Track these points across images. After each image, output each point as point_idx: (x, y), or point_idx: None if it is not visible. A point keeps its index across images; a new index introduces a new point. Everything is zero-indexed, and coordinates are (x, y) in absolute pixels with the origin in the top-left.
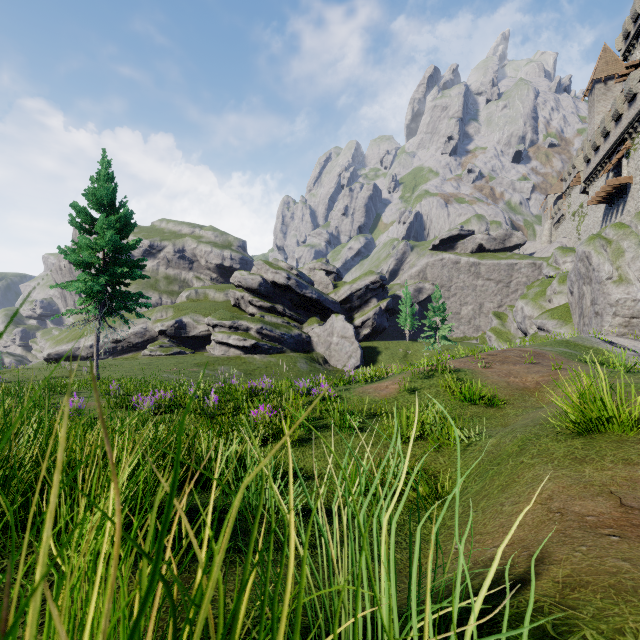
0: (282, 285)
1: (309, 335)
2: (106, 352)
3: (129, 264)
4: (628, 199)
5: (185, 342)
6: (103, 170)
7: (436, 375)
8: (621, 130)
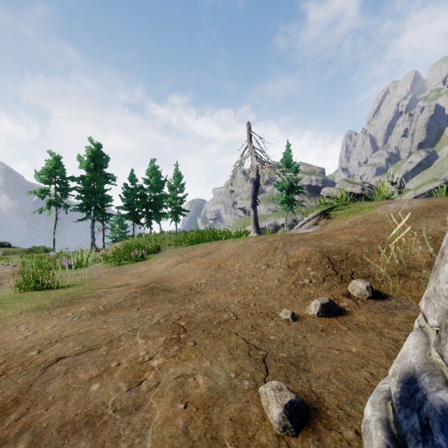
0: (358, 194)
1: None
2: None
3: (298, 188)
4: None
5: None
6: (287, 149)
7: None
8: None
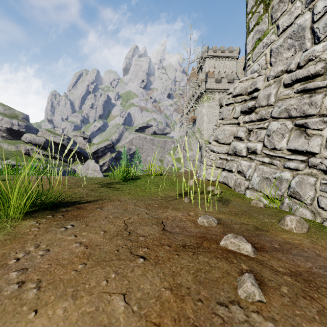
0: (59, 143)
1: (75, 170)
2: None
3: None
4: (196, 123)
5: None
6: None
7: None
8: (194, 100)
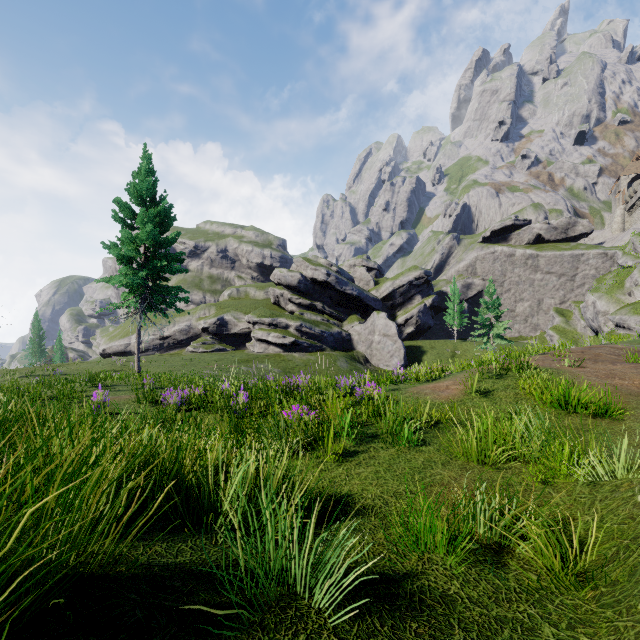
0: (321, 282)
1: (349, 333)
2: (154, 348)
3: (168, 258)
4: None
5: (226, 339)
6: (144, 165)
7: (510, 374)
8: None
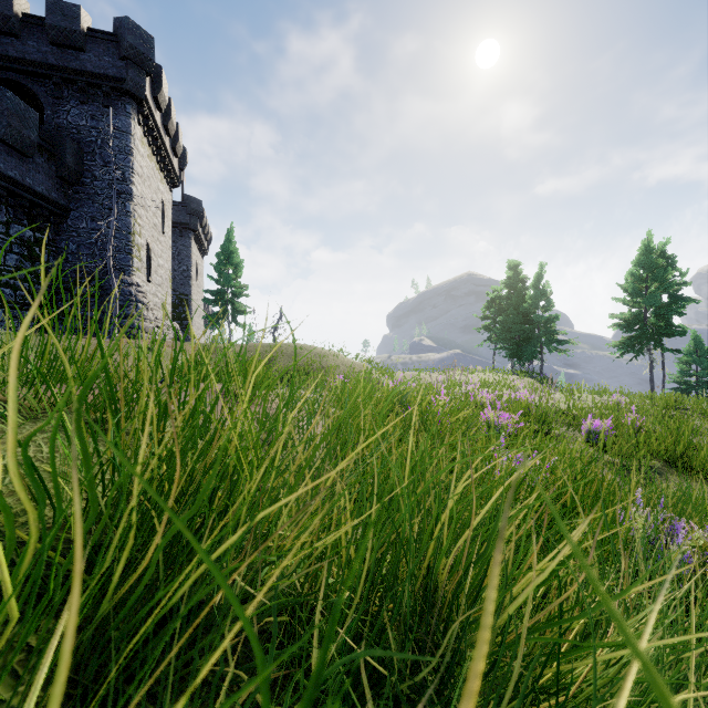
0: None
1: None
2: None
3: None
4: None
5: None
6: None
7: None
8: None
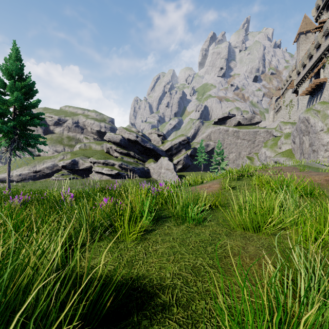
0: (133, 140)
1: (148, 168)
2: (29, 178)
3: (31, 115)
4: (324, 91)
5: (77, 172)
6: (14, 54)
7: (244, 178)
8: (320, 53)
